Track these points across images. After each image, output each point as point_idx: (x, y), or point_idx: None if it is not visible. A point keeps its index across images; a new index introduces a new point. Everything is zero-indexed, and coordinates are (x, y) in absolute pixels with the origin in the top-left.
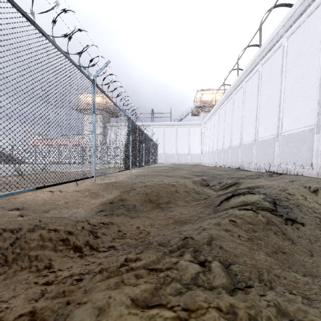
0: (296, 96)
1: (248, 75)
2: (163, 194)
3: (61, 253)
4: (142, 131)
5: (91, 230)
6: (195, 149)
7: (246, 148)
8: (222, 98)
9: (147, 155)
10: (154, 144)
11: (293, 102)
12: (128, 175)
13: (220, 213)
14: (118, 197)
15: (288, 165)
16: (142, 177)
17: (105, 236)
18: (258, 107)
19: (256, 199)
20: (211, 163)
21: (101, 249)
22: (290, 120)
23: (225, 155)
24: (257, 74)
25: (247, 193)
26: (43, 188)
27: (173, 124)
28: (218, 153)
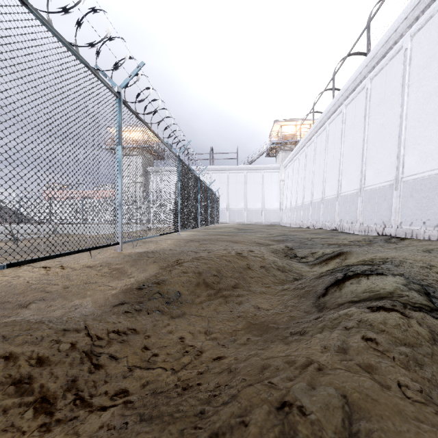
0: (426, 121)
1: (349, 96)
2: (227, 272)
3: (4, 419)
4: (197, 177)
5: (88, 351)
6: (272, 203)
7: (346, 200)
8: (310, 130)
9: (204, 211)
10: (214, 195)
11: (422, 131)
12: (175, 240)
13: (334, 314)
14: (153, 279)
15: (414, 225)
16: (195, 243)
17: (114, 363)
18: (365, 141)
19: (393, 287)
20: (294, 222)
21: (96, 402)
22: (416, 158)
23: (315, 211)
24: (363, 94)
25: (371, 274)
26: (22, 264)
27: (240, 168)
28: (305, 209)
